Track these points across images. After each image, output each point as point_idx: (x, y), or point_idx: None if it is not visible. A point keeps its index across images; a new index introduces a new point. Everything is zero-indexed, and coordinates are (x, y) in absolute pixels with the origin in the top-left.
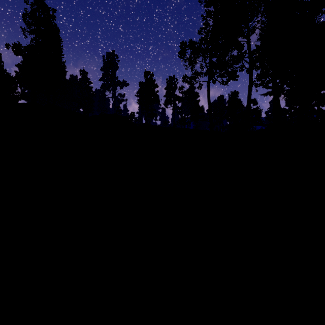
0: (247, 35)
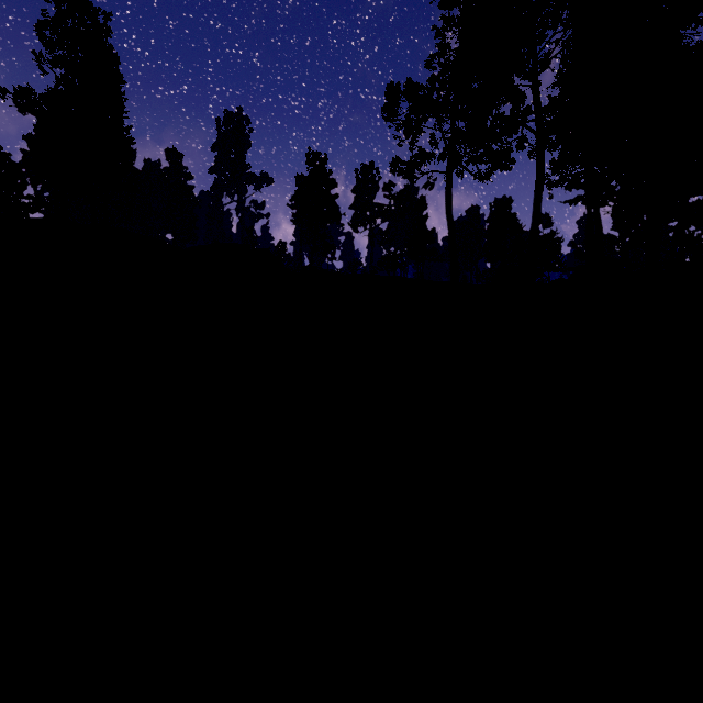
0: (532, 72)
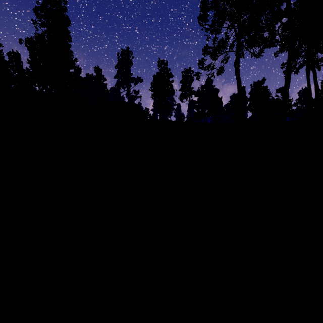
0: None
